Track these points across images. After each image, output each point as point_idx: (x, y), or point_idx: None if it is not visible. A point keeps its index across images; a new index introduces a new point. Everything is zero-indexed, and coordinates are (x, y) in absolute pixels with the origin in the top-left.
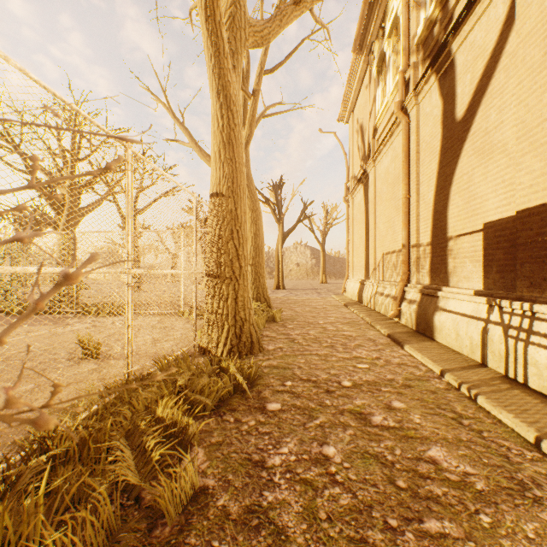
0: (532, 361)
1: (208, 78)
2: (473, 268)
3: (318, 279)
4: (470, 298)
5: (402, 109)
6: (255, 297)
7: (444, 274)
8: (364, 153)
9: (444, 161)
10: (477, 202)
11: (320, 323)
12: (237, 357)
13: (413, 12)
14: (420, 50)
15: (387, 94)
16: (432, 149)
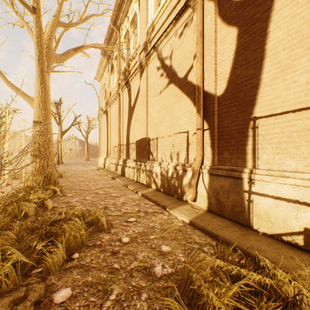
0: (140, 176)
1: (36, 76)
2: (134, 153)
3: (84, 158)
4: (132, 162)
5: (118, 93)
6: None
7: (129, 155)
8: (106, 100)
9: (129, 118)
10: (135, 134)
11: (85, 176)
12: None
13: (121, 60)
14: (123, 75)
15: (114, 82)
16: (126, 112)
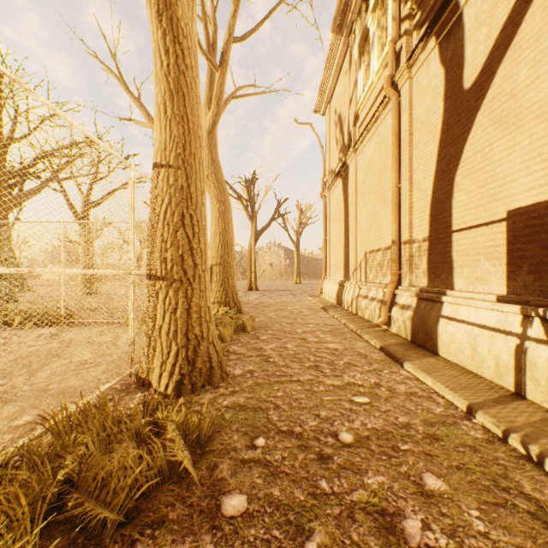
0: None
1: None
2: (490, 268)
3: (292, 280)
4: (493, 306)
5: (391, 86)
6: (223, 301)
7: (448, 275)
8: (343, 144)
9: (448, 140)
10: (497, 185)
11: (298, 332)
12: (188, 392)
13: None
14: (413, 16)
15: (371, 74)
16: (430, 127)
